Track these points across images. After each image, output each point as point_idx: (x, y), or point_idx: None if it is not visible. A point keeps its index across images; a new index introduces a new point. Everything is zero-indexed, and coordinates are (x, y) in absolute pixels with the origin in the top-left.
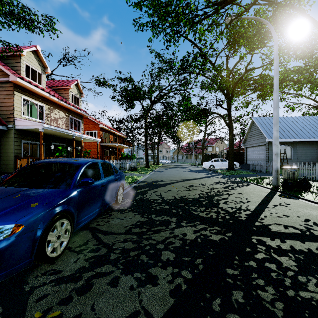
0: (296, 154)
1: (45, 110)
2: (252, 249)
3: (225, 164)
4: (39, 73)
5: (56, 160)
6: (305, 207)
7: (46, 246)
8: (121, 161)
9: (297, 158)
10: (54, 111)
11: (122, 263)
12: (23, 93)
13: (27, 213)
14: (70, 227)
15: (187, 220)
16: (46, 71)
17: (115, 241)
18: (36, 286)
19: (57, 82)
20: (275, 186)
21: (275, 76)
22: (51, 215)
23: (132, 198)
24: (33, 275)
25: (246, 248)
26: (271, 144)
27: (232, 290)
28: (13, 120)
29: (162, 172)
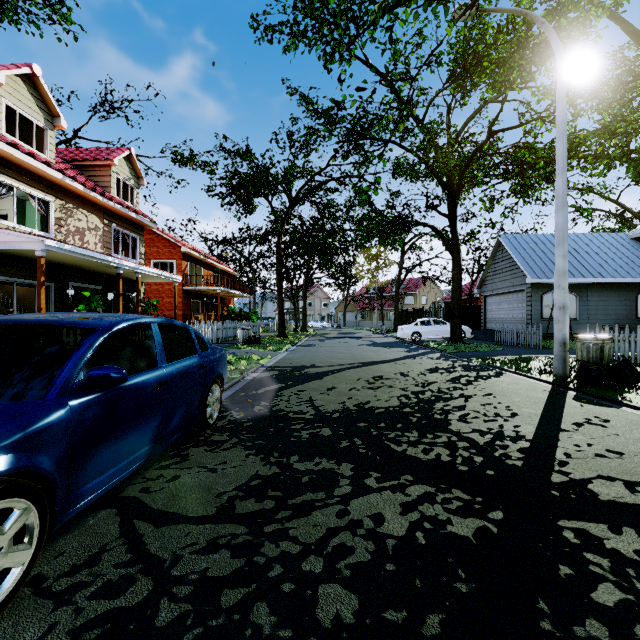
0: (586, 310)
1: (54, 210)
2: (576, 567)
3: (444, 329)
4: (40, 128)
5: (29, 316)
6: None
7: None
8: (227, 323)
9: (588, 318)
10: (75, 212)
11: None
12: None
13: None
14: (39, 518)
15: (379, 471)
16: (56, 124)
17: (183, 549)
18: None
19: (85, 151)
20: (560, 376)
21: (559, 138)
22: None
23: (244, 409)
24: None
25: (556, 564)
26: (537, 290)
27: None
28: None
29: (313, 347)
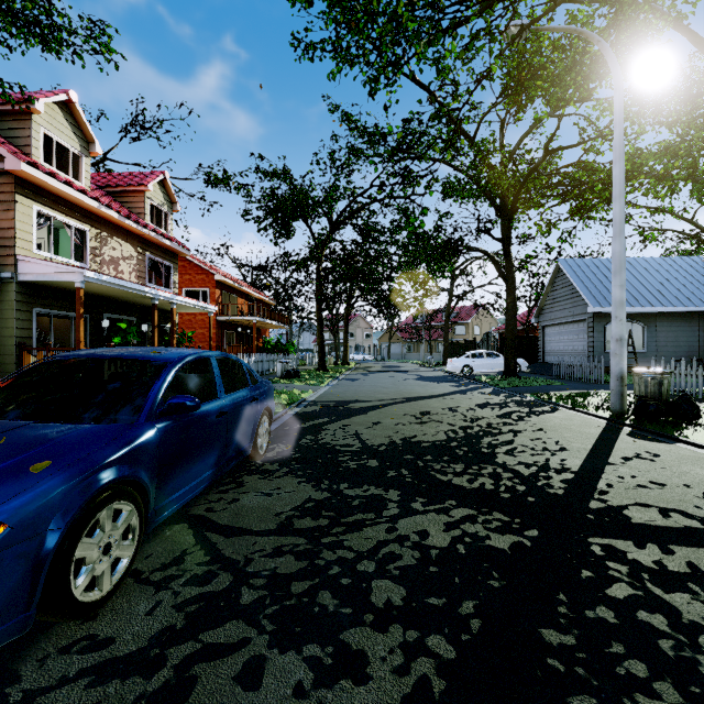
0: (654, 341)
1: (89, 239)
2: (596, 572)
3: (498, 363)
4: (75, 155)
5: (107, 351)
6: (697, 462)
7: (71, 576)
8: (264, 356)
9: (656, 350)
10: (110, 241)
11: (273, 616)
12: (37, 198)
13: (17, 490)
14: (139, 520)
15: (425, 497)
16: (91, 151)
17: (253, 554)
18: (39, 690)
19: (118, 176)
20: (617, 412)
21: (616, 162)
22: (85, 494)
23: (291, 442)
24: (34, 652)
25: (580, 569)
26: (600, 319)
27: (569, 696)
28: (13, 261)
29: (356, 382)
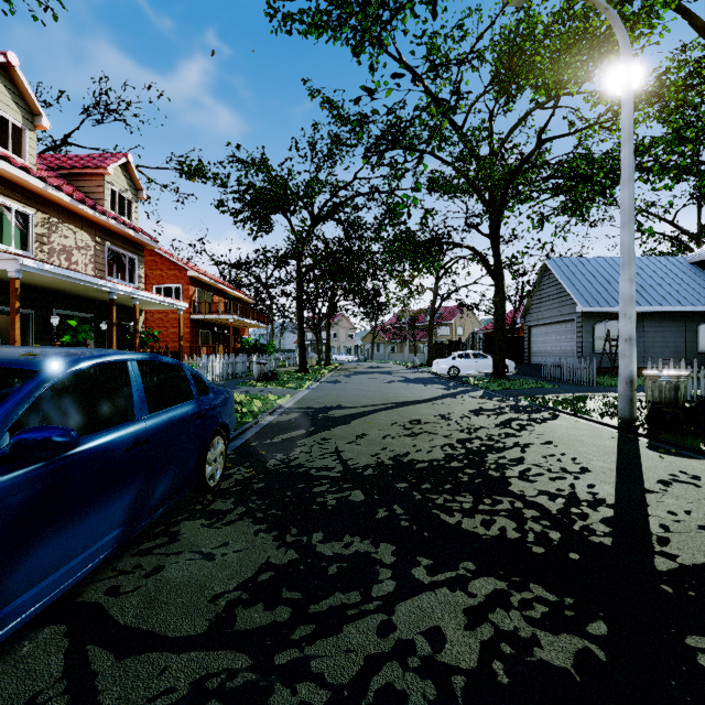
0: (642, 342)
1: (34, 225)
2: None
3: (485, 364)
4: (18, 128)
5: None
6: None
7: None
8: (240, 357)
9: (644, 351)
10: (61, 228)
11: None
12: None
13: None
14: None
15: (430, 556)
16: (37, 124)
17: (152, 702)
18: None
19: (75, 157)
20: (626, 419)
21: (624, 142)
22: None
23: (256, 464)
24: None
25: None
26: (588, 319)
27: None
28: None
29: (338, 384)
